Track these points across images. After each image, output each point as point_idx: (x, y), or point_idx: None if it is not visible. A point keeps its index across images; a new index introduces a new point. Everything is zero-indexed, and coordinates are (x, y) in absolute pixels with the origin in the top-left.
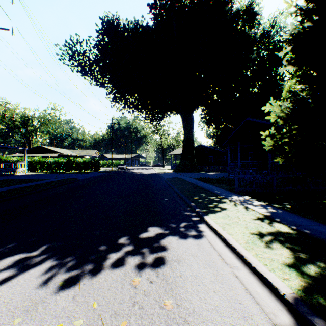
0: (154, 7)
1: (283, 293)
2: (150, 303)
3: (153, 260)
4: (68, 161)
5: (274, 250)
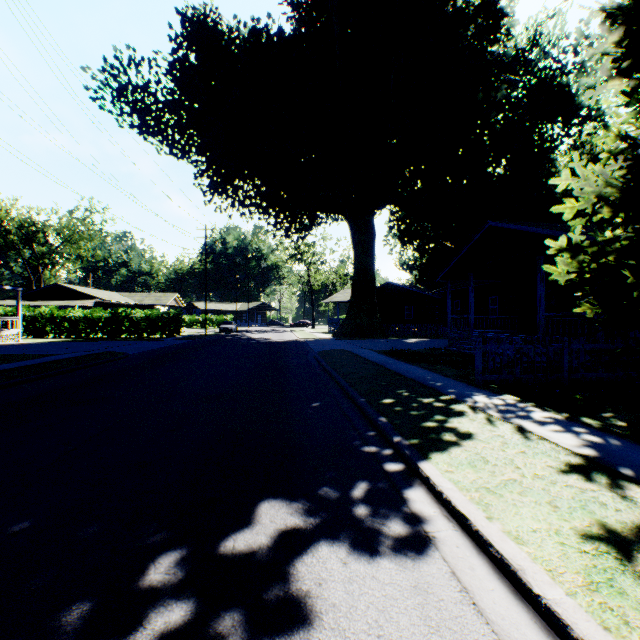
0: None
1: None
2: None
3: None
4: (112, 315)
5: None
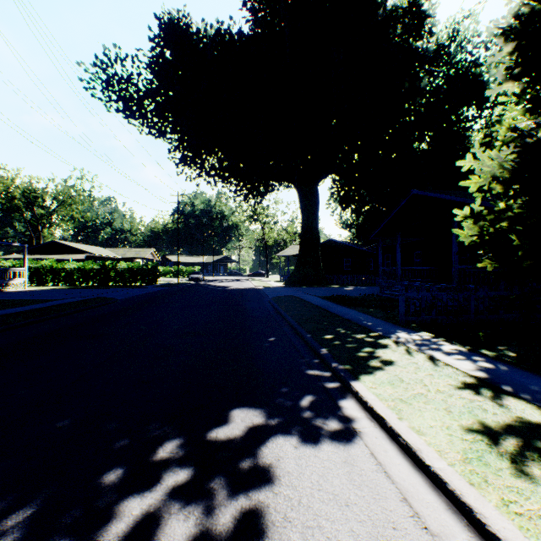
0: None
1: None
2: None
3: (234, 523)
4: (101, 267)
5: None
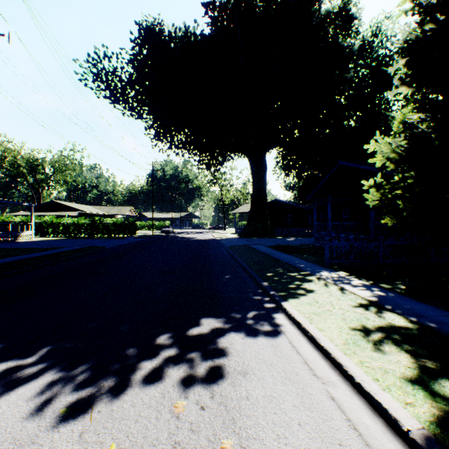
0: (211, 8)
1: (407, 428)
2: (199, 445)
3: (206, 371)
4: (91, 222)
5: (387, 356)
